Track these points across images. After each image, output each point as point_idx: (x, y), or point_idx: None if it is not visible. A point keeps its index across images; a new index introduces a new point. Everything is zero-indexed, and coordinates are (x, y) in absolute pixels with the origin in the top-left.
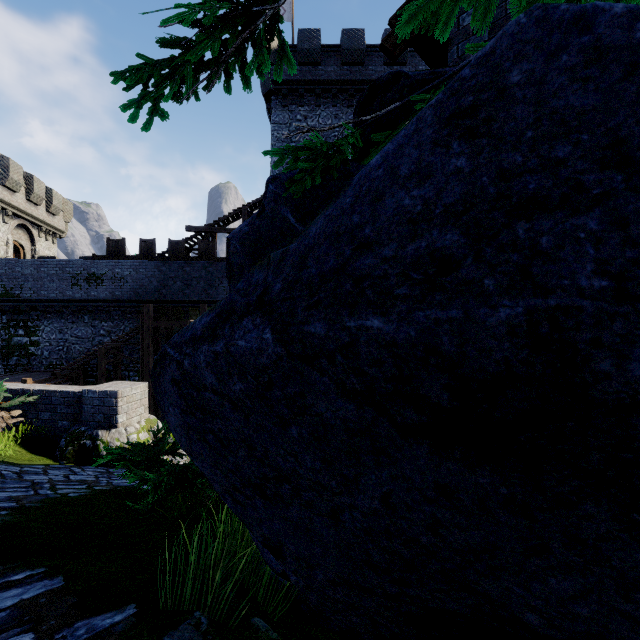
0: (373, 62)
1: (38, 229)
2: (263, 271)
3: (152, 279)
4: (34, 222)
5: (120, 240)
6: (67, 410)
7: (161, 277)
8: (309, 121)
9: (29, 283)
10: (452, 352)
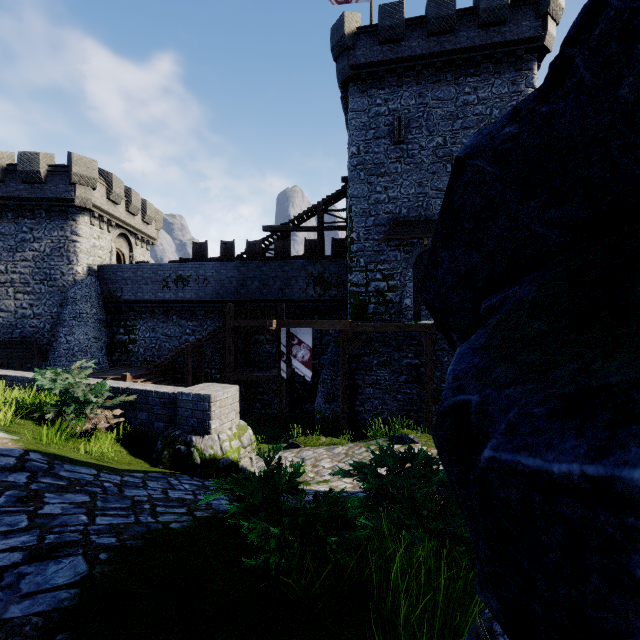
0: (464, 27)
1: (135, 237)
2: None
3: (232, 280)
4: (132, 231)
5: (203, 243)
6: (162, 411)
7: (240, 277)
8: (390, 104)
9: (128, 286)
10: None
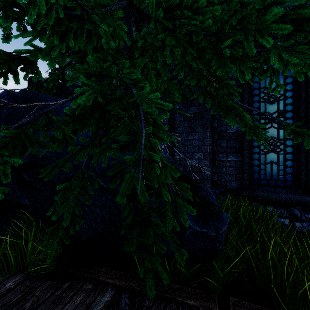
0: None
1: None
2: None
3: None
4: None
5: None
6: None
7: None
8: None
9: None
10: None
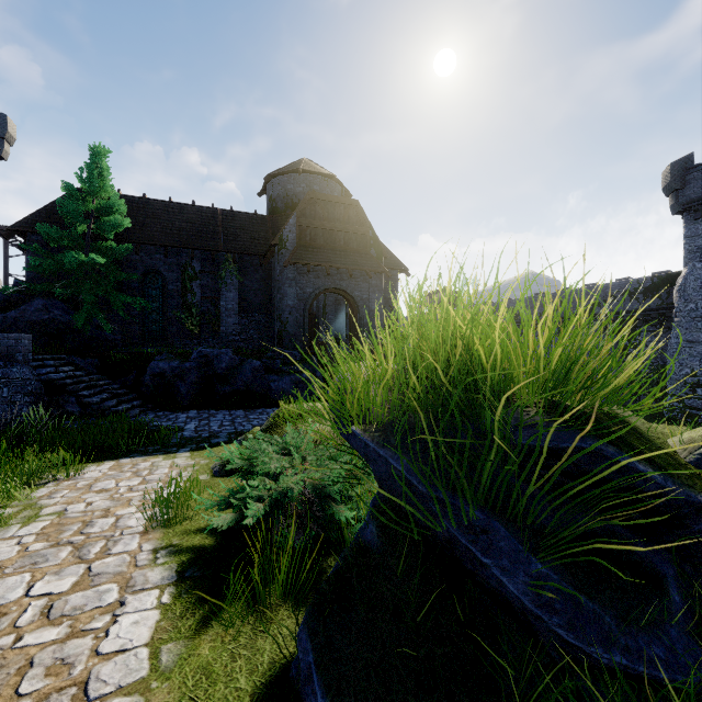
0: None
1: None
2: (17, 310)
3: None
4: None
5: None
6: None
7: None
8: None
9: None
10: (35, 316)
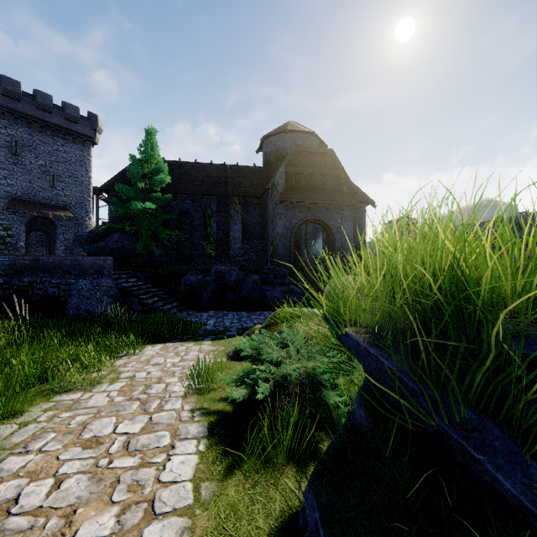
0: (58, 115)
1: None
2: (104, 241)
3: None
4: None
5: None
6: None
7: None
8: (9, 130)
9: None
10: (114, 245)
